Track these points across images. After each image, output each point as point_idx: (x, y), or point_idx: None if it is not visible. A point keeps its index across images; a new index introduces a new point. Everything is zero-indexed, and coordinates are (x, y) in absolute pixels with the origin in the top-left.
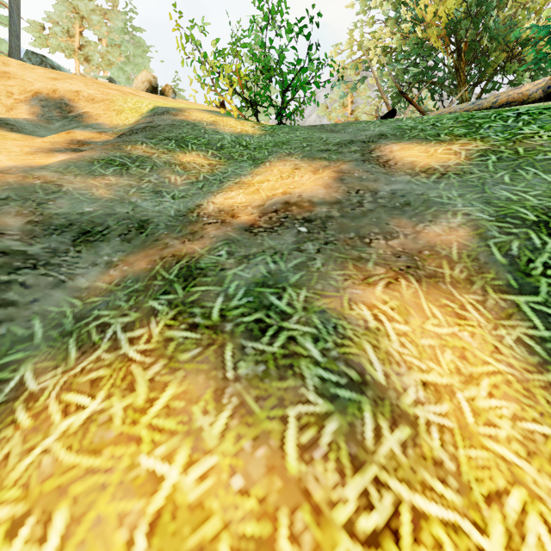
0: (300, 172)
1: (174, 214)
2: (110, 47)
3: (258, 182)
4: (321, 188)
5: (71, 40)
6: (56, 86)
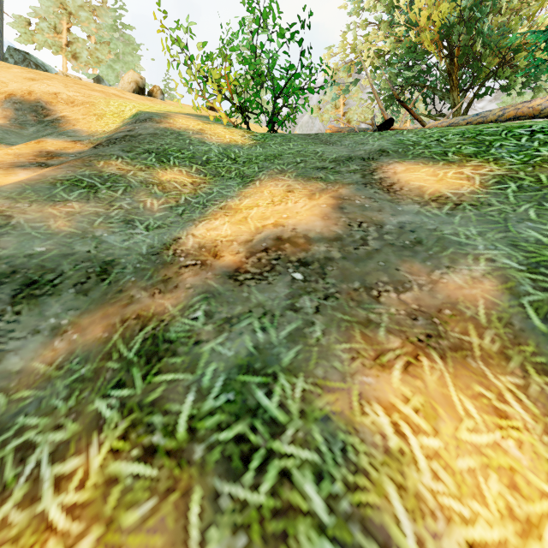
0: (293, 196)
1: (146, 252)
2: (99, 45)
3: (246, 207)
4: (318, 219)
5: (59, 37)
6: (32, 87)
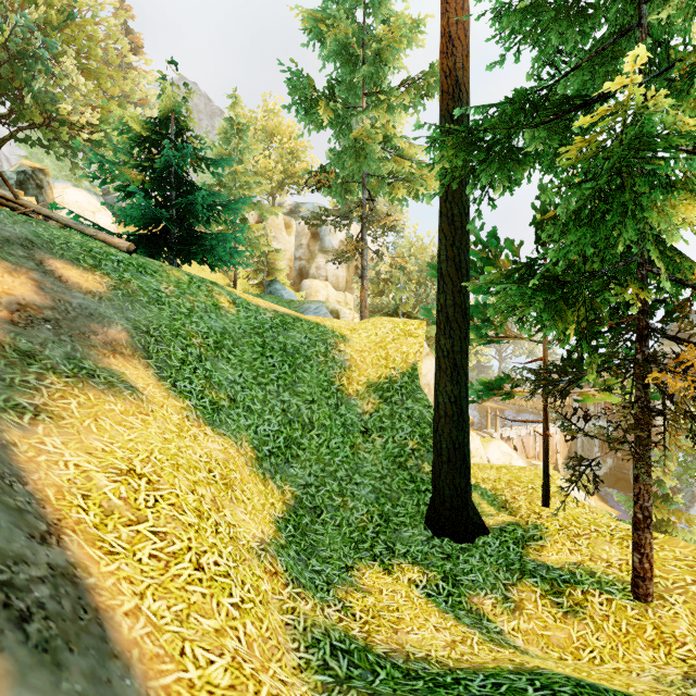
0: None
1: None
2: None
3: None
4: (34, 294)
5: None
6: None
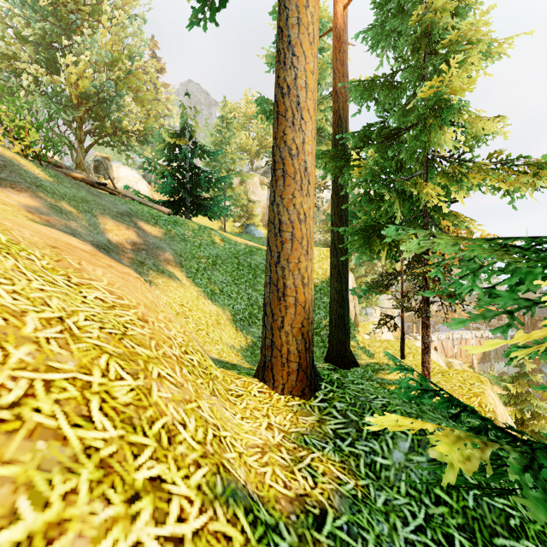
0: (122, 228)
1: (108, 242)
2: None
3: (111, 230)
4: (137, 238)
5: None
6: None
